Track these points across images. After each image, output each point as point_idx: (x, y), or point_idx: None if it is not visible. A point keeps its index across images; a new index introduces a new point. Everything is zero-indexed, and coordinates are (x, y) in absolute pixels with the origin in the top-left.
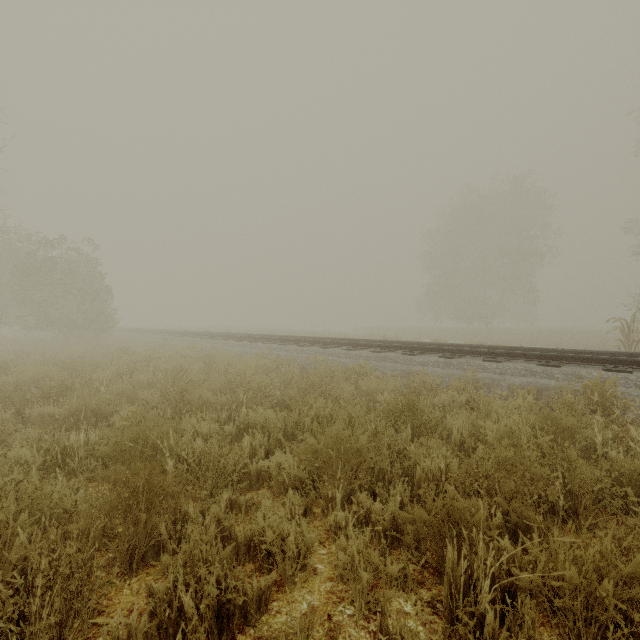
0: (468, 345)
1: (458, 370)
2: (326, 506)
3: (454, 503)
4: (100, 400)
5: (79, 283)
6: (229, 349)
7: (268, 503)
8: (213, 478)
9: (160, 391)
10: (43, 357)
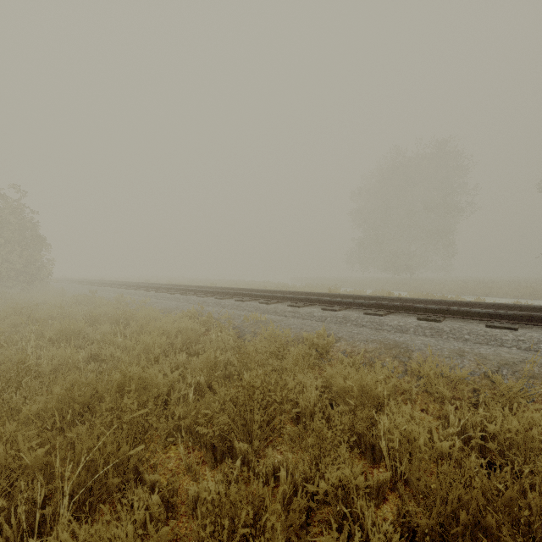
0: (439, 301)
1: (458, 341)
2: None
3: None
4: None
5: (5, 232)
6: (158, 304)
7: None
8: None
9: None
10: None
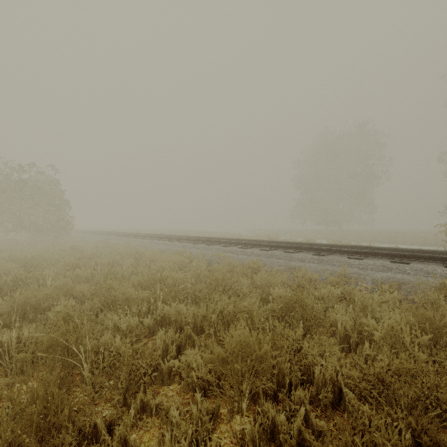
0: (333, 245)
1: (329, 265)
2: (232, 409)
3: (373, 438)
4: (40, 296)
5: (45, 198)
6: (154, 247)
7: (176, 413)
8: (127, 379)
9: (91, 288)
10: (10, 254)
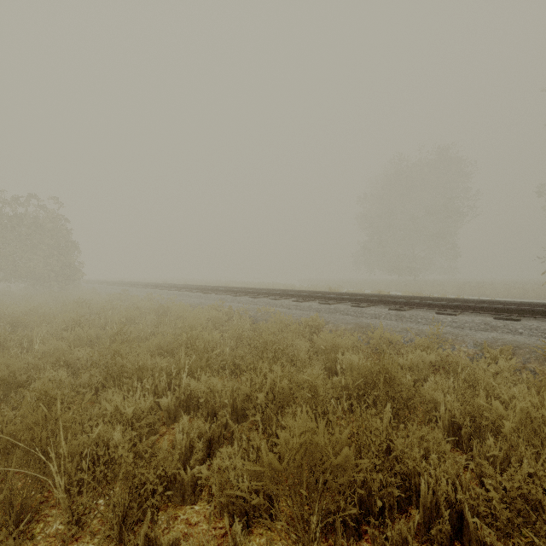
0: (414, 297)
1: (412, 323)
2: None
3: None
4: (16, 366)
5: (46, 238)
6: (184, 300)
7: None
8: (125, 500)
9: (88, 355)
10: None
